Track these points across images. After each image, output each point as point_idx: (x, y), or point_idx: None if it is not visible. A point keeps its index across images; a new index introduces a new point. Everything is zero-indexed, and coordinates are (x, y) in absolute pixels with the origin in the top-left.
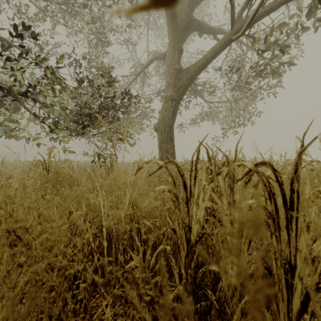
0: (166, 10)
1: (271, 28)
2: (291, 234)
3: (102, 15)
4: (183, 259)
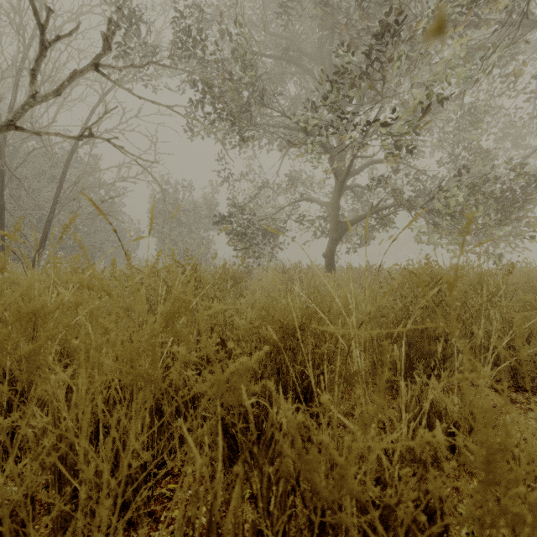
0: None
1: None
2: None
3: (491, 108)
4: None
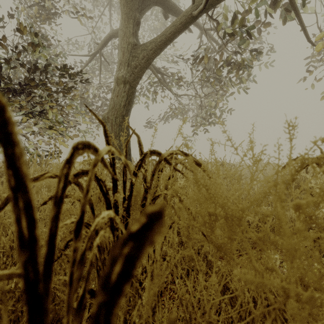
0: None
1: None
2: None
3: None
4: None
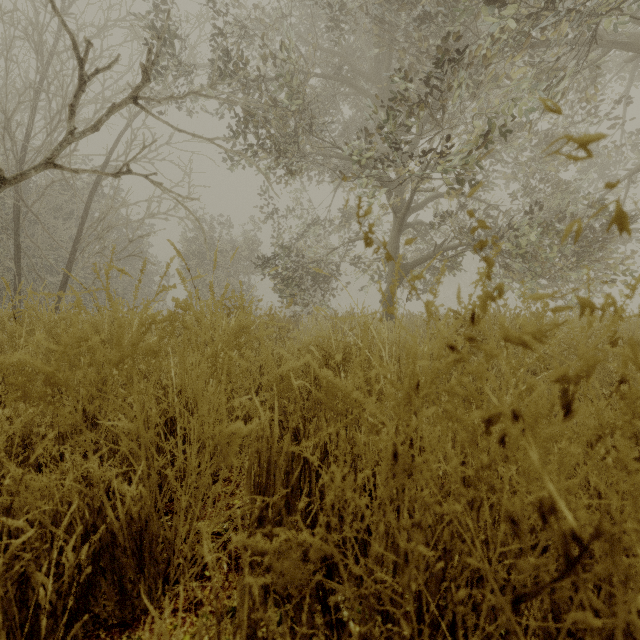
0: None
1: None
2: None
3: None
4: None
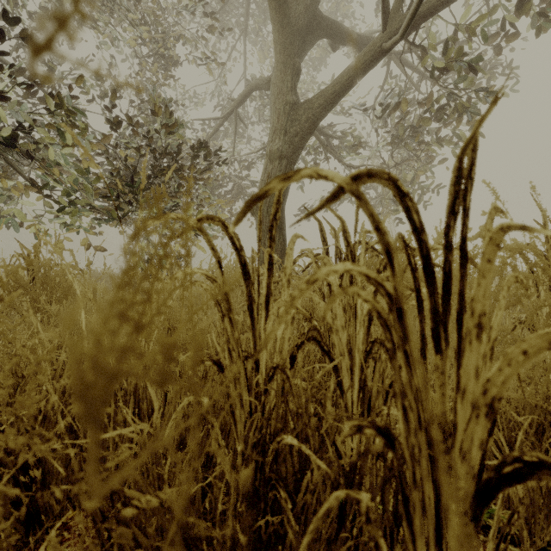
0: None
1: (454, 26)
2: (446, 353)
3: (159, 8)
4: (242, 426)
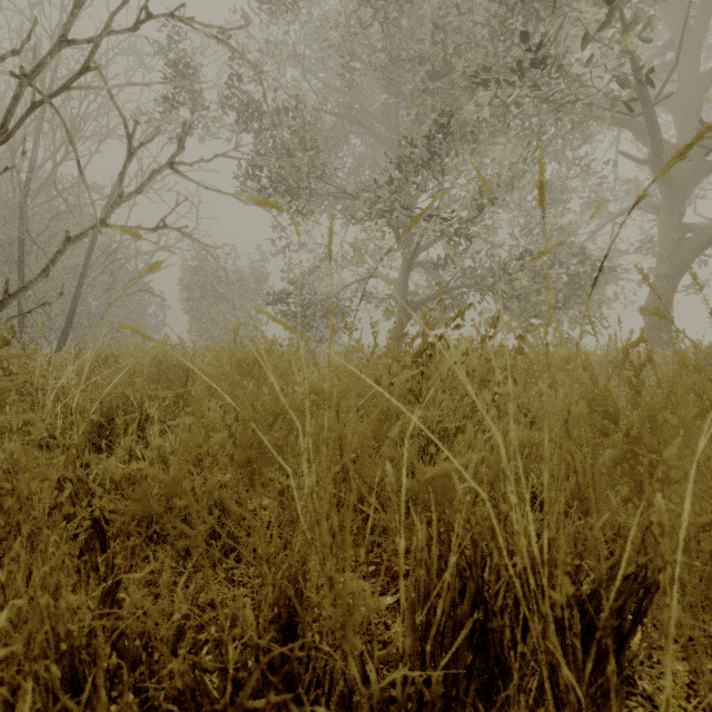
0: (659, 184)
1: None
2: None
3: (562, 186)
4: None
